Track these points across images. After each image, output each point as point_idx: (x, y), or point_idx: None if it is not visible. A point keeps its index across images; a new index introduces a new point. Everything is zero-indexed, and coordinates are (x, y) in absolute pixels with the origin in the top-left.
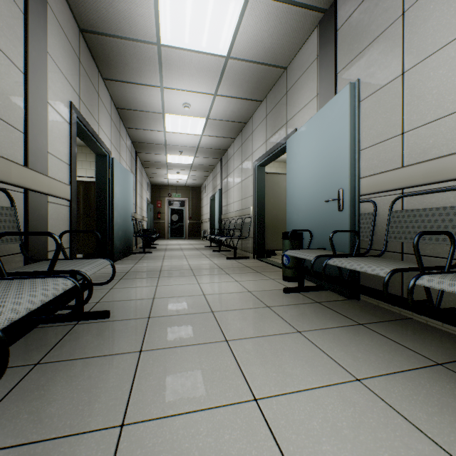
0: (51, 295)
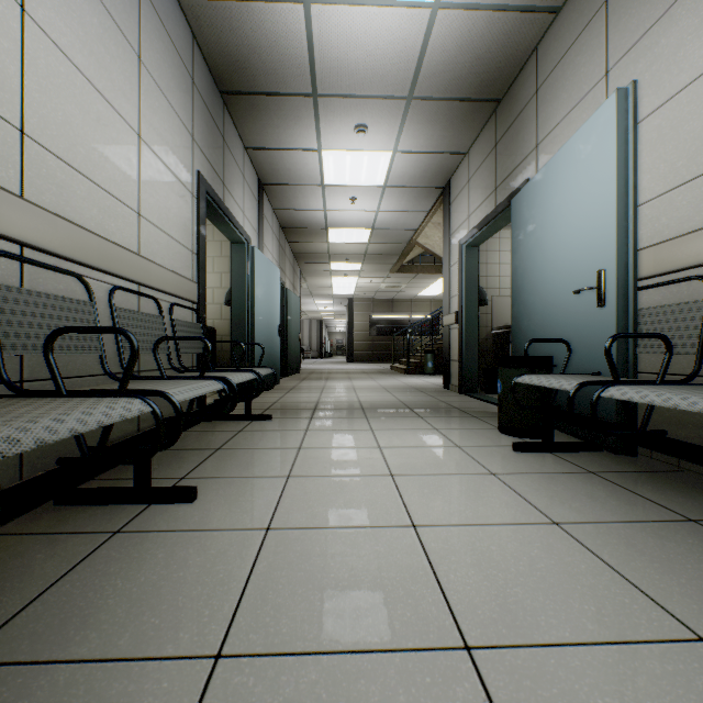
0: (671, 404)
